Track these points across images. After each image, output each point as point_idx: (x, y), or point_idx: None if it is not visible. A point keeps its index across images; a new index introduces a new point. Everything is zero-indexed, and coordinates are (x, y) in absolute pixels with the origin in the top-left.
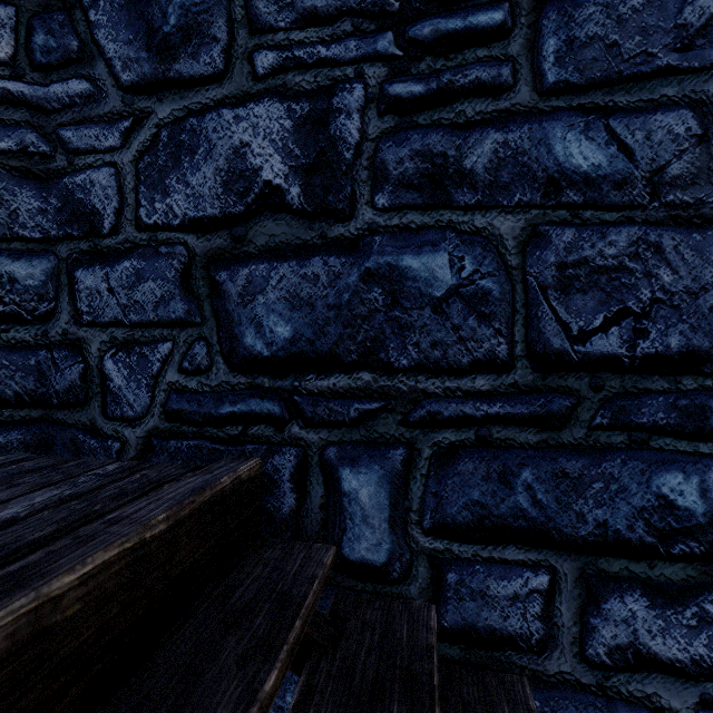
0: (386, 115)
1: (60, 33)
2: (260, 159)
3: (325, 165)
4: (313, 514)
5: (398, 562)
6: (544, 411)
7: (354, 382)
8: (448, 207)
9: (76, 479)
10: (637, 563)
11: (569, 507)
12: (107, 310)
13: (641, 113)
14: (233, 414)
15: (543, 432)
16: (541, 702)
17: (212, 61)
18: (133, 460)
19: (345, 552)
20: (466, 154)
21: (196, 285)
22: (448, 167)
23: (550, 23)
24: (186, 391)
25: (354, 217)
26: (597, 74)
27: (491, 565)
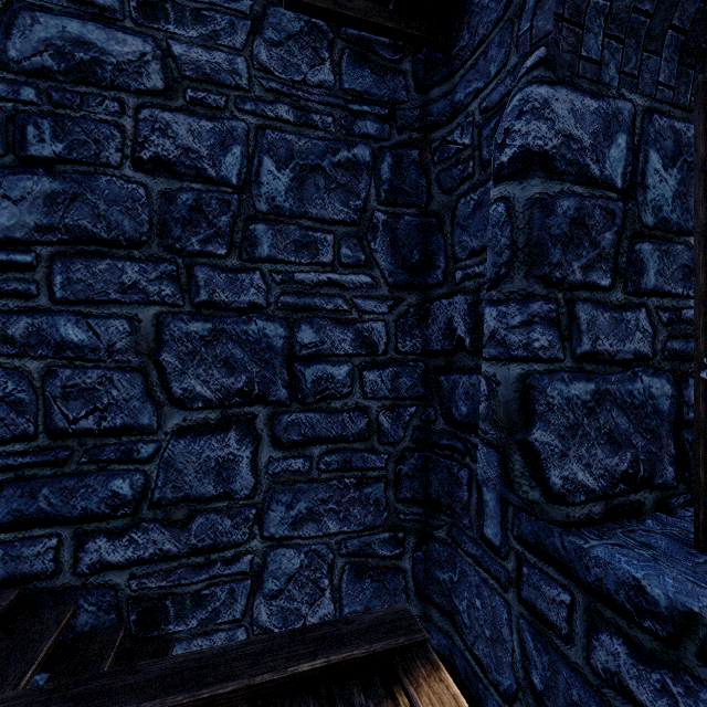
0: None
1: None
2: None
3: None
4: None
5: None
6: (55, 458)
7: None
8: None
9: None
10: (102, 523)
11: (69, 503)
12: None
13: (104, 318)
14: None
15: (54, 469)
16: (54, 602)
17: None
18: None
19: None
20: (9, 327)
21: None
22: None
23: (59, 268)
24: None
25: None
26: (83, 297)
27: (25, 540)
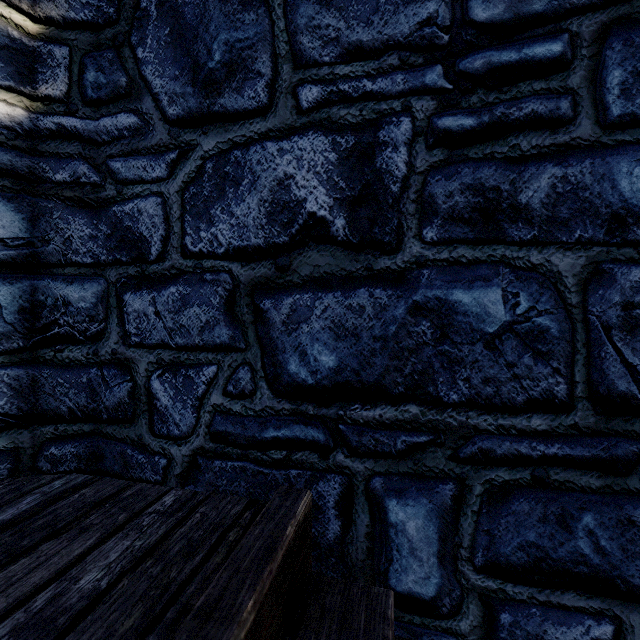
0: (434, 148)
1: (110, 70)
2: (304, 191)
3: (371, 198)
4: (358, 542)
5: (447, 597)
6: (607, 455)
7: (401, 414)
8: (501, 242)
9: (140, 520)
10: None
11: (636, 557)
12: (154, 332)
13: None
14: (277, 439)
15: (606, 477)
16: None
17: (256, 96)
18: (178, 477)
19: (392, 582)
20: (521, 188)
21: (240, 312)
22: (501, 202)
23: (615, 54)
24: (230, 414)
25: (401, 250)
26: None
27: (549, 609)
